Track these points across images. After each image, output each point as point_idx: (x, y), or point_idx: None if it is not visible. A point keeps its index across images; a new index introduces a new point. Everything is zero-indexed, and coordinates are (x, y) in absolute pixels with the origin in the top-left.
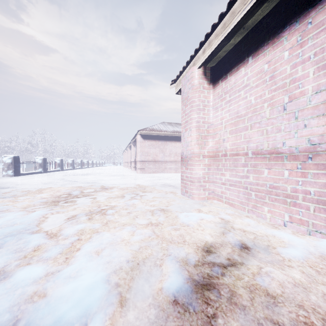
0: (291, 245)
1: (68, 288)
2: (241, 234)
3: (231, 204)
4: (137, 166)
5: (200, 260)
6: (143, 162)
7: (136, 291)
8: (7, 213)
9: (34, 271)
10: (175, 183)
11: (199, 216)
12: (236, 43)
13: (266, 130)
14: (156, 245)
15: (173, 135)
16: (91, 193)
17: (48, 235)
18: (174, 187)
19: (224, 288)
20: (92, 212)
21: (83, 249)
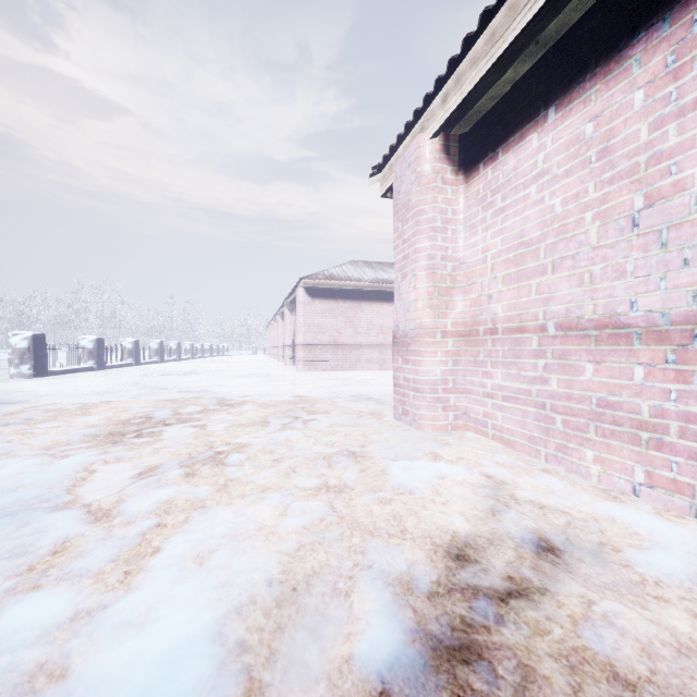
0: (657, 543)
1: (120, 656)
2: (535, 514)
3: (506, 440)
4: (298, 356)
5: (443, 580)
6: (310, 346)
7: (287, 663)
8: (7, 460)
9: (45, 608)
10: (381, 393)
11: (435, 470)
12: (518, 79)
13: (590, 274)
14: (338, 541)
15: (375, 289)
16: (197, 415)
17: (90, 513)
18: (378, 401)
19: (504, 657)
20: (195, 458)
21: (166, 551)
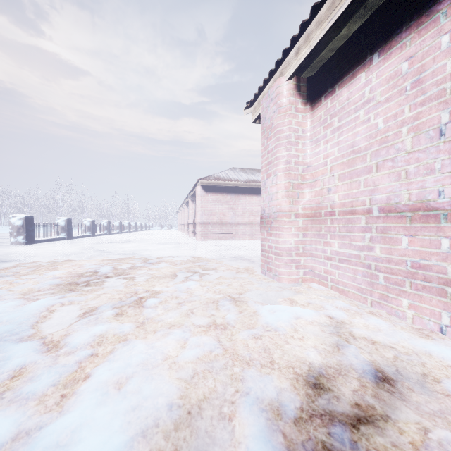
0: None
1: None
2: (369, 349)
3: (341, 290)
4: (197, 230)
5: (305, 406)
6: (205, 224)
7: None
8: None
9: None
10: (252, 255)
11: (293, 313)
12: (350, 35)
13: (406, 172)
14: (223, 370)
15: (248, 186)
16: (128, 270)
17: (44, 344)
18: (250, 261)
19: None
20: (123, 302)
21: (94, 378)
